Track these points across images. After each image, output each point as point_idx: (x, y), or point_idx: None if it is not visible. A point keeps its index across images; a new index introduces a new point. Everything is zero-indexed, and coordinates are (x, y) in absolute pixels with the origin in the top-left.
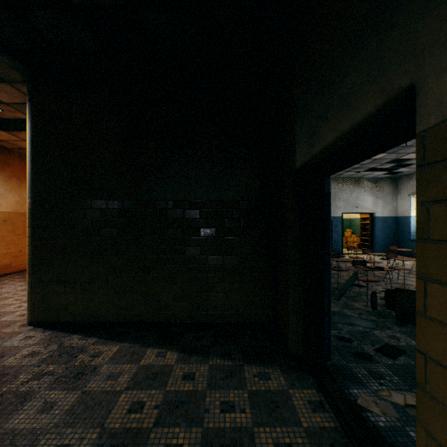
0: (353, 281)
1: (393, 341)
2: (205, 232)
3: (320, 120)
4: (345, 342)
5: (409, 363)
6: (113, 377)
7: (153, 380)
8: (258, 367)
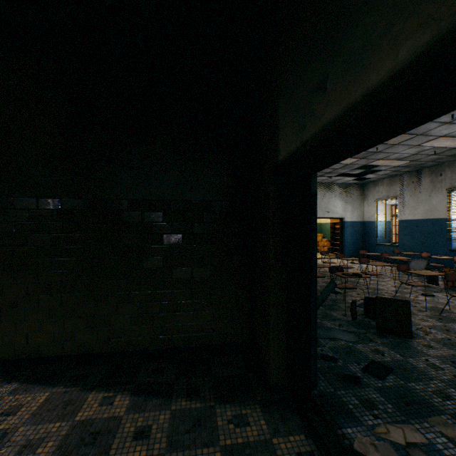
0: (331, 289)
1: (378, 356)
2: (169, 239)
3: (315, 94)
4: (329, 362)
5: (399, 384)
6: (30, 448)
7: (90, 445)
8: (233, 408)
